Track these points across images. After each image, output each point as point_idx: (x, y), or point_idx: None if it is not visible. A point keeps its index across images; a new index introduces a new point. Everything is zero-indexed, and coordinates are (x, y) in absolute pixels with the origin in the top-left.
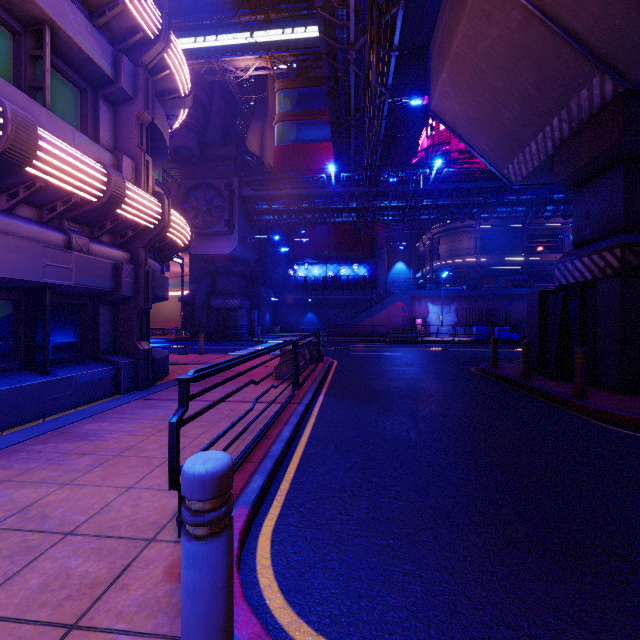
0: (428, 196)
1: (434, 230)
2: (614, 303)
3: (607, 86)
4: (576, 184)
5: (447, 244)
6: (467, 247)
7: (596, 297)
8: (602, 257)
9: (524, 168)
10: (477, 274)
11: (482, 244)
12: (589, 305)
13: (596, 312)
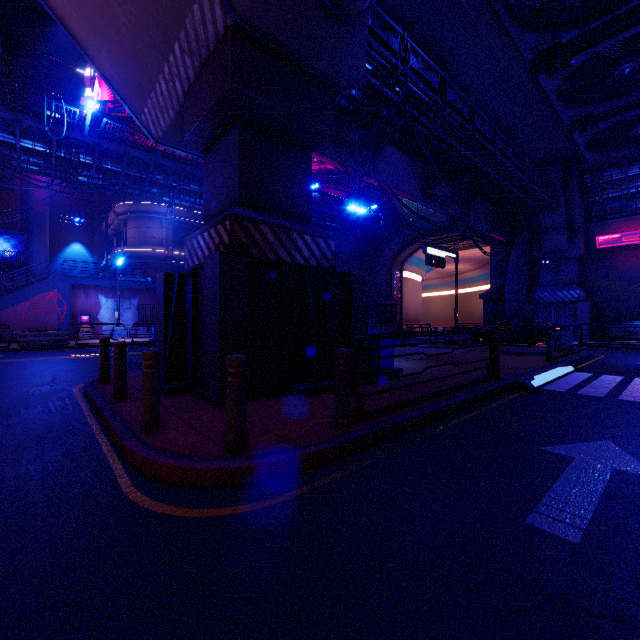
0: (88, 151)
1: (119, 209)
2: (215, 286)
3: (217, 8)
4: (205, 145)
5: (135, 229)
6: (158, 236)
7: (203, 279)
8: (218, 231)
9: (162, 117)
10: (170, 268)
11: (175, 236)
12: (202, 290)
13: (203, 299)
